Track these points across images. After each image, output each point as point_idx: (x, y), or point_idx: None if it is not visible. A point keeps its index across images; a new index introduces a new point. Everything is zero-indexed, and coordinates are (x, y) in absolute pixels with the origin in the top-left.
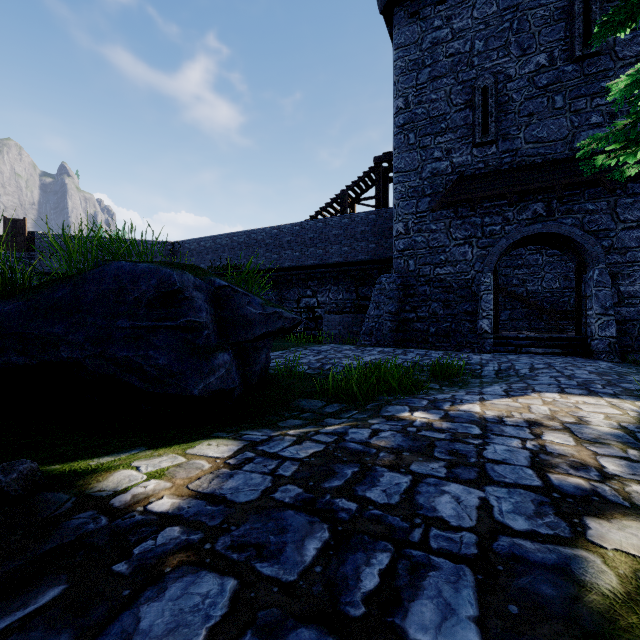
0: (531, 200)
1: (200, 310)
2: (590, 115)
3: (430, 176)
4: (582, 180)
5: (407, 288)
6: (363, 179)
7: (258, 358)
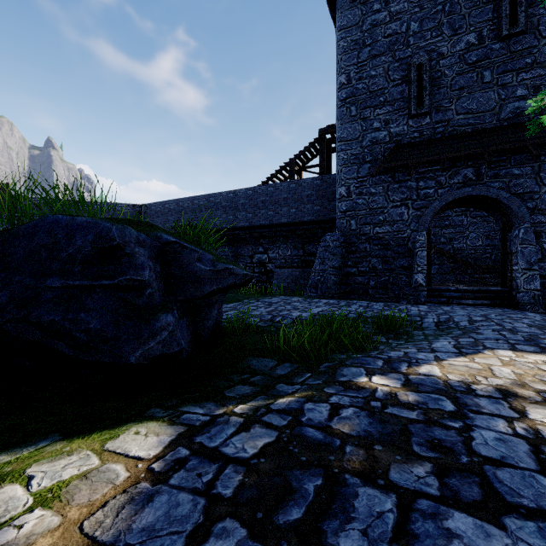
0: (462, 166)
1: (142, 267)
2: (516, 88)
3: (370, 144)
4: (509, 147)
5: (349, 245)
6: (309, 149)
7: (209, 314)
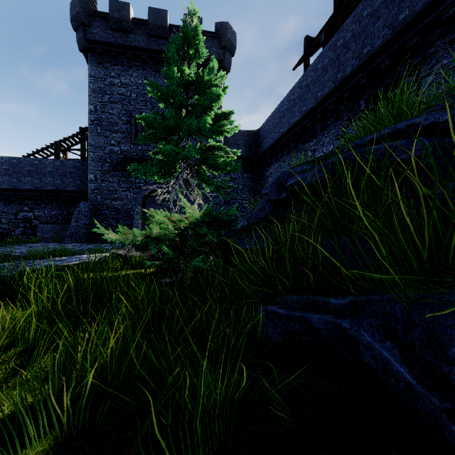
0: None
1: None
2: None
3: (109, 153)
4: None
5: (96, 211)
6: (72, 138)
7: None
